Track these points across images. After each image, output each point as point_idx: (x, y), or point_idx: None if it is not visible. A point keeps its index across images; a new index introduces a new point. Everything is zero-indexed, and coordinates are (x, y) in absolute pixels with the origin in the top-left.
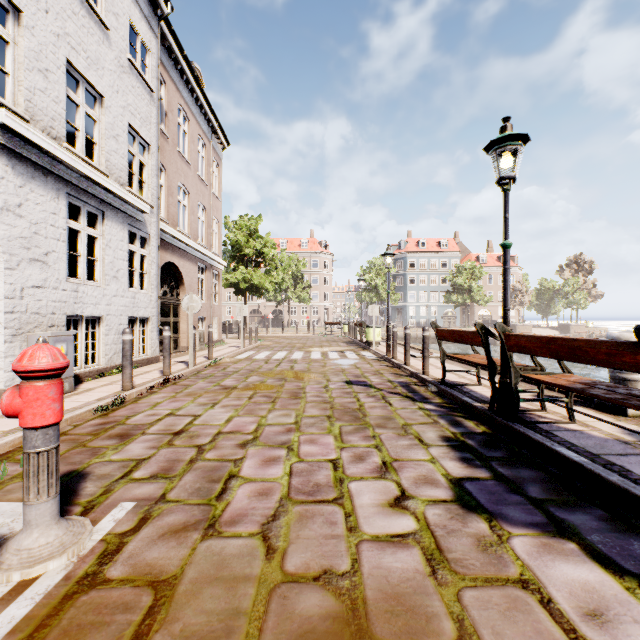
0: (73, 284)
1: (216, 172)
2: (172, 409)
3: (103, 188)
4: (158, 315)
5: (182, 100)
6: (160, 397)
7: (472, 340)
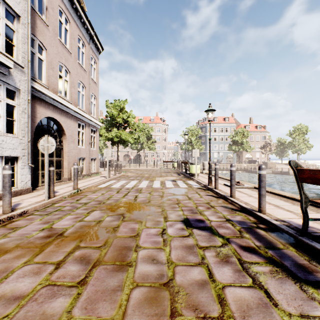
0: None
1: (94, 66)
2: None
3: None
4: (28, 155)
5: (63, 5)
6: None
7: None
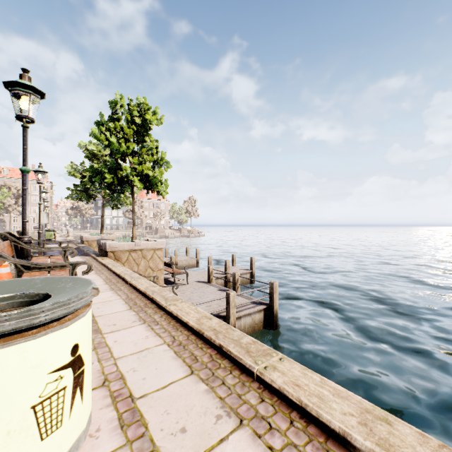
0: None
1: None
2: None
3: None
4: None
5: None
6: None
7: None
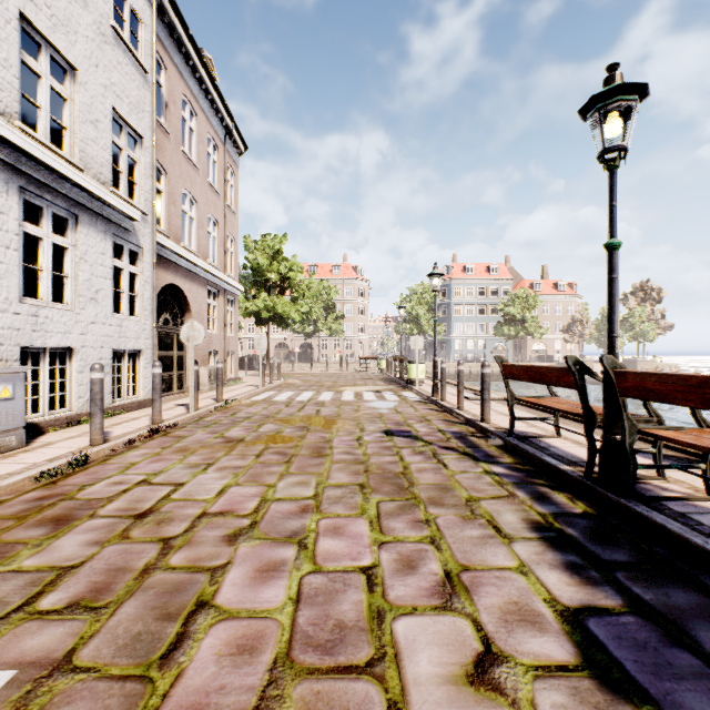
0: (30, 306)
1: (231, 181)
2: (149, 473)
3: (74, 184)
4: (153, 348)
5: (188, 91)
6: (139, 454)
7: (558, 379)
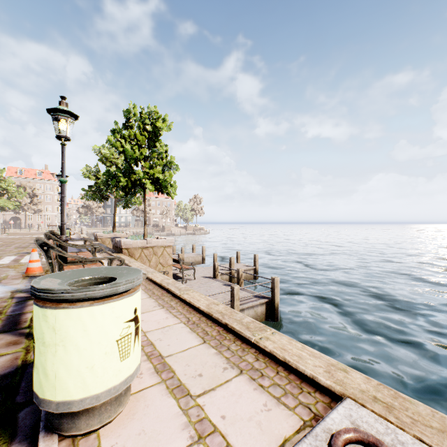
0: None
1: None
2: None
3: None
4: None
5: None
6: None
7: None
